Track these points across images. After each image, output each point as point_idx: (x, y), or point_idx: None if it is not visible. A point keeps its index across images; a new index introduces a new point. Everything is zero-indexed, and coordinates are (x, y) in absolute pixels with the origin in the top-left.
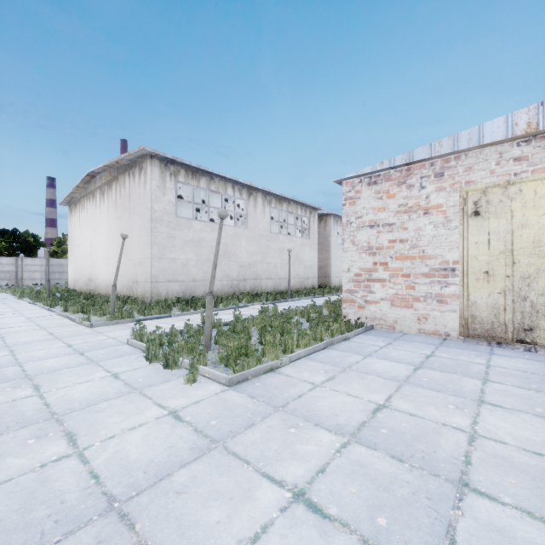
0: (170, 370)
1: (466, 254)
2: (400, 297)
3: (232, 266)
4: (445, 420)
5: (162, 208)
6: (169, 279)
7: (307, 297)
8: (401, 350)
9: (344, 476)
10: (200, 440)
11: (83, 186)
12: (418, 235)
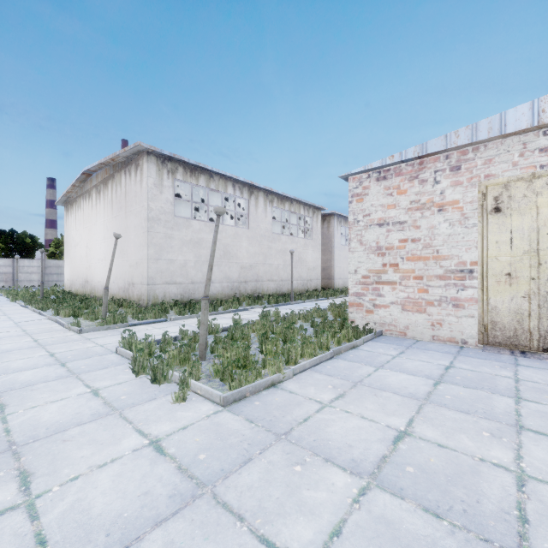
0: (158, 385)
1: (485, 254)
2: (412, 301)
3: (232, 268)
4: (482, 453)
5: (159, 207)
6: (166, 281)
7: (311, 300)
8: (416, 360)
9: (366, 542)
10: (184, 483)
11: (79, 185)
12: (432, 234)
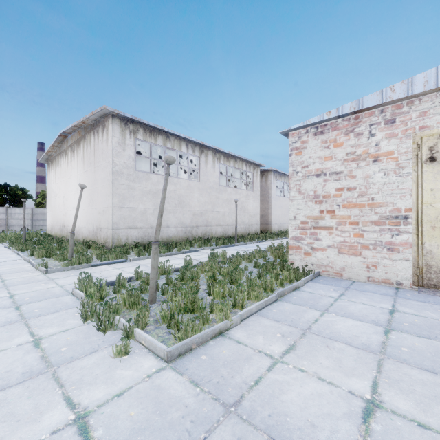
0: (104, 333)
1: (420, 201)
2: (348, 245)
3: (185, 215)
4: None
5: (122, 162)
6: (128, 226)
7: (252, 242)
8: (358, 303)
9: None
10: None
11: (57, 145)
12: (367, 183)
